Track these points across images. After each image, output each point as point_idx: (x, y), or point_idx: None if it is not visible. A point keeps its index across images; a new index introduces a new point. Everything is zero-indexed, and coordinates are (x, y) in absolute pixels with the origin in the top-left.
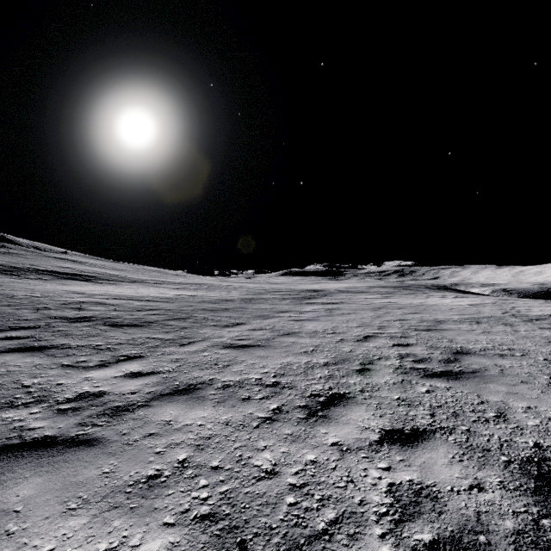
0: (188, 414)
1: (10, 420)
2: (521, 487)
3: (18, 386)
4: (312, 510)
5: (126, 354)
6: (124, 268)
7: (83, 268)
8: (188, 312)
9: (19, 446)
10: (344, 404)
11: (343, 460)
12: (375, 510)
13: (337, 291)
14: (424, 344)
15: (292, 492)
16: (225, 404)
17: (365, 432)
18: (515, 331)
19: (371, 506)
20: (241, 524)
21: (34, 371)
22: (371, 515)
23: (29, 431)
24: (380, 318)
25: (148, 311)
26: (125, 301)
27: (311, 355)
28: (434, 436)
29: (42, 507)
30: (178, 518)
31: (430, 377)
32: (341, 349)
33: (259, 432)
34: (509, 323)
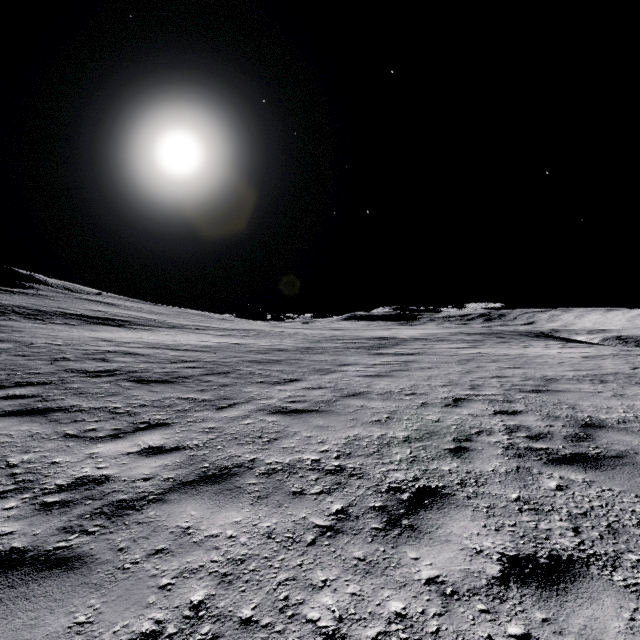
0: (215, 517)
1: None
2: None
3: (2, 464)
4: None
5: (147, 420)
6: (164, 311)
7: (118, 311)
8: (231, 365)
9: None
10: (439, 506)
11: (449, 615)
12: None
13: (411, 339)
14: (538, 412)
15: None
16: (269, 501)
17: (477, 559)
18: None
19: None
20: None
21: (28, 443)
22: None
23: None
24: (471, 374)
25: (184, 363)
26: (158, 351)
27: (385, 425)
28: (589, 573)
29: None
30: None
31: (558, 463)
32: (425, 417)
33: (315, 553)
34: None
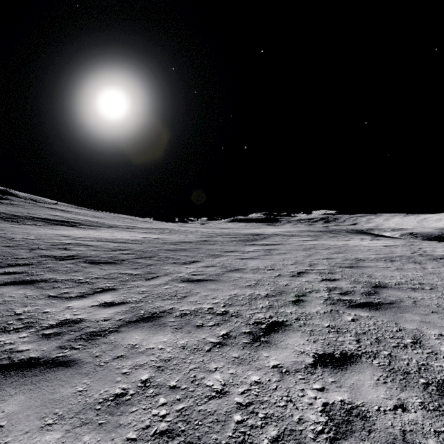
0: (151, 339)
1: (2, 343)
2: (440, 408)
3: (11, 313)
4: (257, 427)
5: (101, 286)
6: (103, 216)
7: (70, 216)
8: (153, 252)
9: (8, 366)
10: (283, 330)
11: (283, 381)
12: (312, 428)
13: (274, 234)
14: (348, 279)
15: (239, 410)
16: (183, 330)
17: (301, 356)
18: (423, 268)
19: (308, 424)
20: (194, 440)
21: (25, 301)
22: (309, 433)
23: (17, 353)
24: (311, 257)
25: (121, 251)
26: (102, 243)
27: (254, 288)
28: (360, 360)
29: (23, 422)
30: (140, 434)
31: (355, 307)
32: (279, 283)
33: (211, 355)
34: (417, 261)
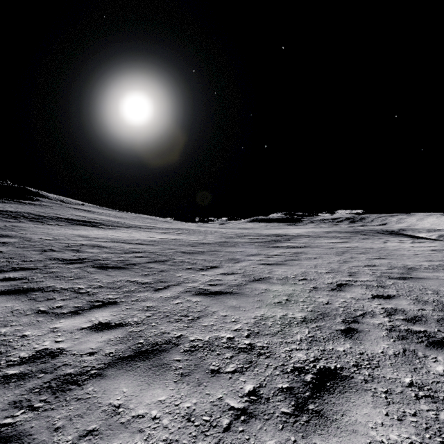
0: (143, 395)
1: None
2: None
3: None
4: None
5: (101, 299)
6: (125, 216)
7: (93, 216)
8: (168, 255)
9: None
10: (340, 389)
11: None
12: None
13: (298, 235)
14: (408, 297)
15: None
16: (190, 378)
17: None
18: None
19: None
20: None
21: (8, 318)
22: None
23: None
24: (347, 263)
25: (134, 253)
26: (117, 244)
27: (285, 306)
28: None
29: None
30: None
31: (439, 347)
32: (316, 299)
33: (231, 441)
34: None
